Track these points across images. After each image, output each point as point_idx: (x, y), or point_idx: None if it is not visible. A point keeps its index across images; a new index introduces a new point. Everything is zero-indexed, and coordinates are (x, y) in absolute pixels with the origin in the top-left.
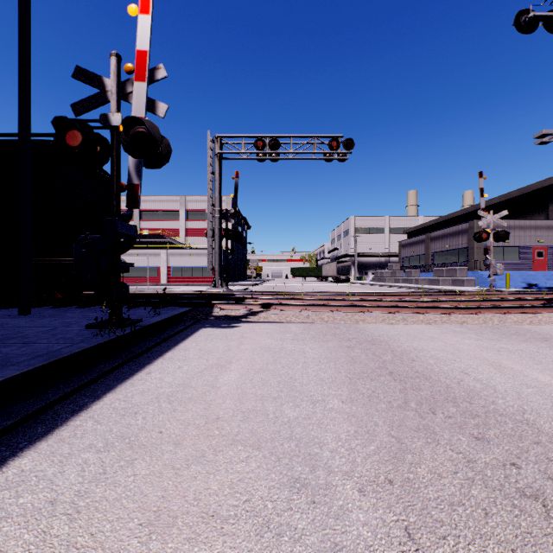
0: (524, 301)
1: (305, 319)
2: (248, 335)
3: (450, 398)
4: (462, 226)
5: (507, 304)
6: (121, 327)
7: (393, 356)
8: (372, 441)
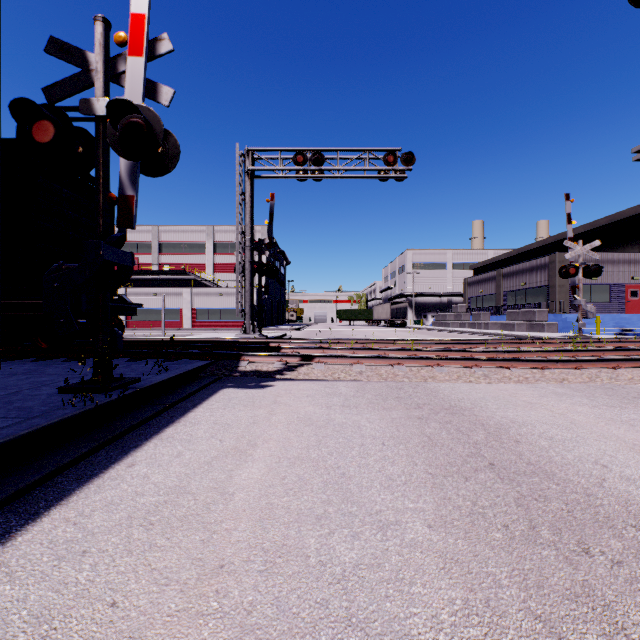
0: (631, 351)
1: (357, 375)
2: (282, 399)
3: (602, 518)
4: (541, 261)
5: (609, 355)
6: (105, 391)
7: (487, 434)
8: (502, 632)
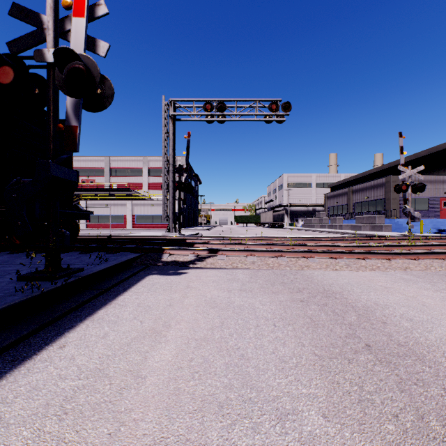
0: None
1: (251, 265)
2: (194, 284)
3: None
4: (380, 181)
5: (435, 249)
6: (51, 279)
7: (357, 315)
8: None
